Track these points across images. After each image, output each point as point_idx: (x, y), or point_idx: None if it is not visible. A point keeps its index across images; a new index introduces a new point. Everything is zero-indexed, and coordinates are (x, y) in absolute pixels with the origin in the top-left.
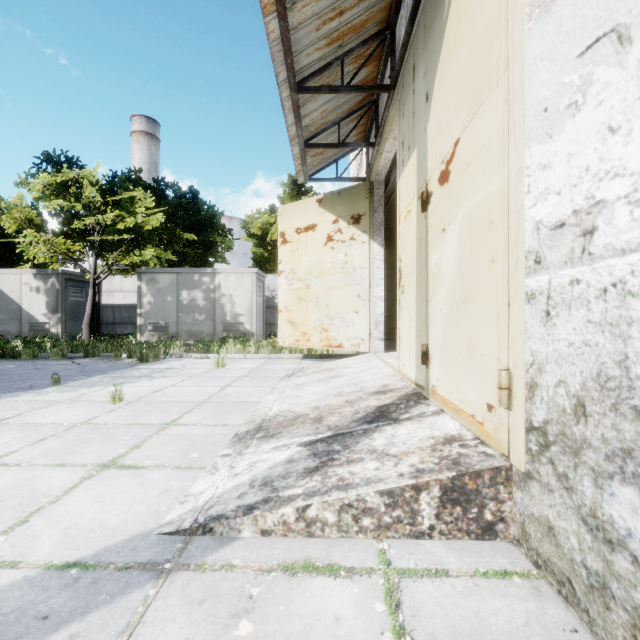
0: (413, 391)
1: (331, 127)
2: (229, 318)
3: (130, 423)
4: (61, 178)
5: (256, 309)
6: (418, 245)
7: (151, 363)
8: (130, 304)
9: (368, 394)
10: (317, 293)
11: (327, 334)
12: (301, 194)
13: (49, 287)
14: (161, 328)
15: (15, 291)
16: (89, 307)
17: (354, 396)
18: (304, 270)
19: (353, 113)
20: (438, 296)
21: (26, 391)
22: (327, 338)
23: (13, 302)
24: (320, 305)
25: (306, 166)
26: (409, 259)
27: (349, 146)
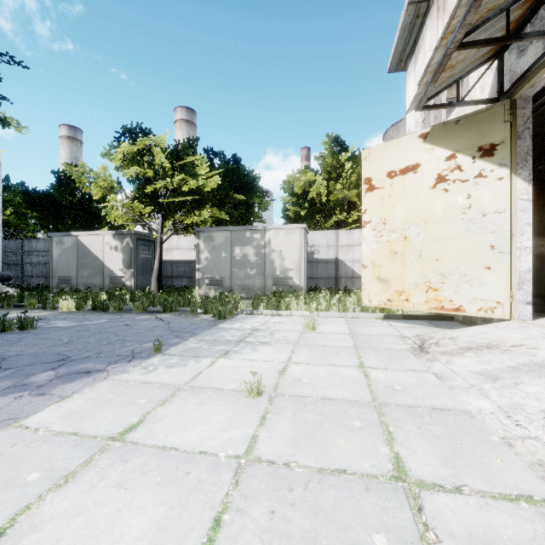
0: None
1: (495, 16)
2: (278, 273)
3: (328, 467)
4: (138, 146)
5: (304, 264)
6: None
7: (229, 321)
8: (185, 260)
9: None
10: (420, 245)
11: (436, 294)
12: (342, 151)
13: (124, 246)
14: (216, 282)
15: (99, 250)
16: (157, 263)
17: None
18: (400, 219)
19: None
20: None
21: (131, 362)
22: (436, 299)
23: (97, 259)
24: (425, 259)
25: (434, 84)
26: None
27: (525, 37)
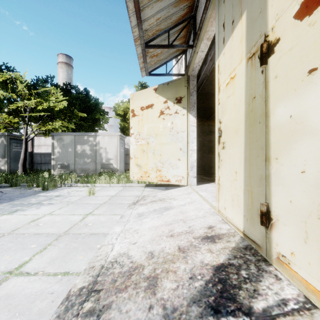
0: (243, 242)
1: (163, 34)
2: (104, 161)
3: None
4: (1, 78)
5: (120, 156)
6: (248, 103)
7: (49, 191)
8: (50, 152)
9: (198, 239)
10: (154, 147)
11: (160, 173)
12: None
13: (0, 143)
14: (65, 166)
15: None
16: (22, 154)
17: (185, 240)
18: (146, 133)
19: (178, 24)
20: (295, 154)
21: None
22: (160, 175)
23: None
24: (156, 155)
25: (146, 63)
26: (233, 119)
27: (175, 47)
